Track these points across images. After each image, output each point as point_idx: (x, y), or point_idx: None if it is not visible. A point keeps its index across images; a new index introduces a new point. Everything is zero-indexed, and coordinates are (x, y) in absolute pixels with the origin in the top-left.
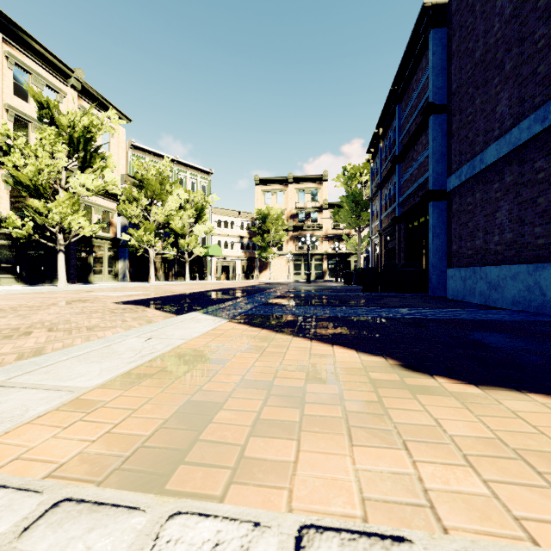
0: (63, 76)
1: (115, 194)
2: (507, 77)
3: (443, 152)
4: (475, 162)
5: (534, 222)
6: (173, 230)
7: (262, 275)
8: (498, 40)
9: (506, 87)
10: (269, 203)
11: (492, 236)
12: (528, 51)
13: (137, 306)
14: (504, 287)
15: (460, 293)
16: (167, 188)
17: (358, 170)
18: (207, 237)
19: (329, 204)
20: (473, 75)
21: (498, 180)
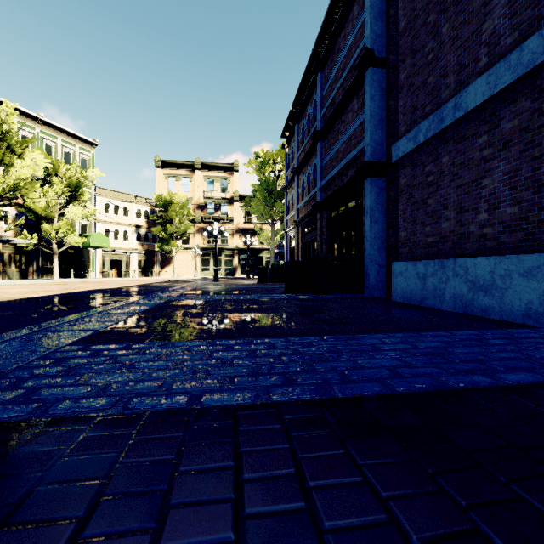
0: None
1: None
2: None
3: (382, 117)
4: (445, 111)
5: None
6: (32, 210)
7: (164, 272)
8: None
9: None
10: (173, 190)
11: (473, 214)
12: None
13: None
14: (507, 289)
15: (415, 294)
16: (12, 147)
17: (272, 156)
18: (90, 223)
19: (240, 196)
20: None
21: (486, 131)
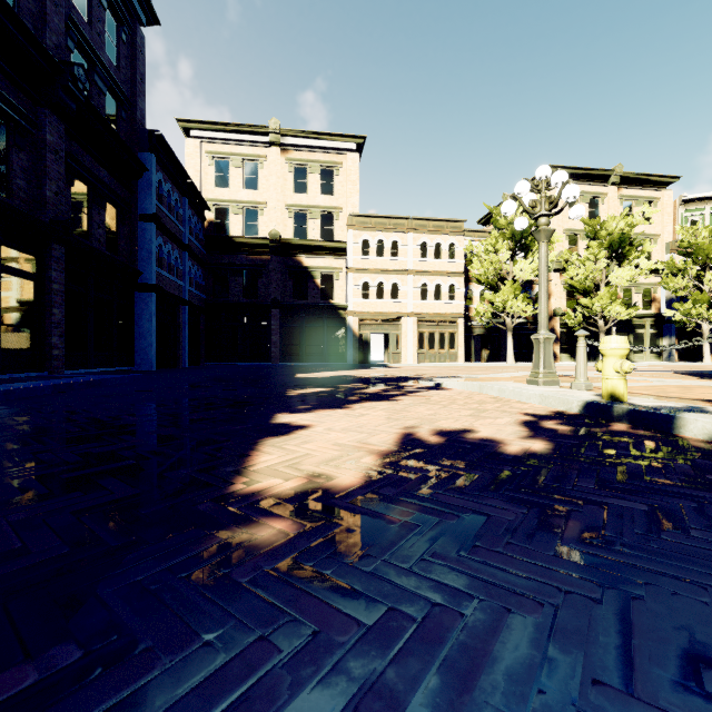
0: (604, 180)
1: (657, 269)
2: None
3: None
4: None
5: None
6: None
7: None
8: None
9: None
10: None
11: None
12: None
13: None
14: None
15: None
16: None
17: None
18: None
19: None
20: None
21: None
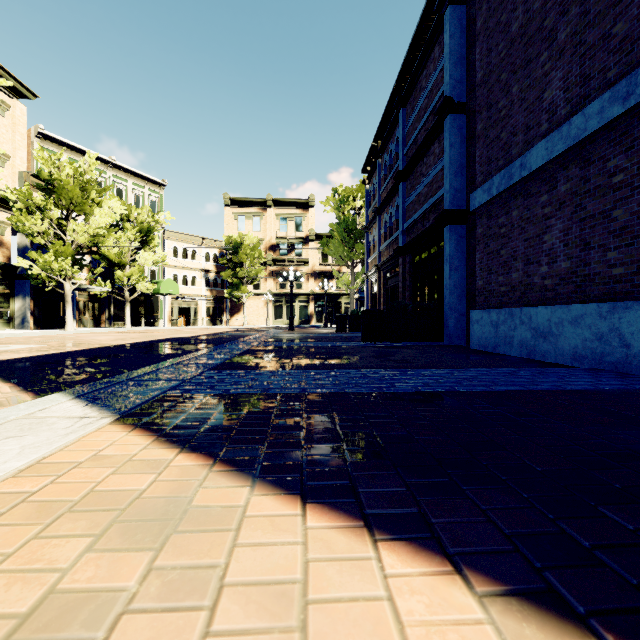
0: None
1: (6, 198)
2: (561, 49)
3: (463, 163)
4: (513, 168)
5: (606, 244)
6: (106, 257)
7: (233, 320)
8: (548, 2)
9: (560, 63)
10: (243, 230)
11: (537, 266)
12: (596, 7)
13: None
14: (560, 336)
15: (489, 342)
16: (93, 196)
17: (351, 192)
18: (159, 269)
19: (316, 235)
20: (509, 55)
21: (546, 190)
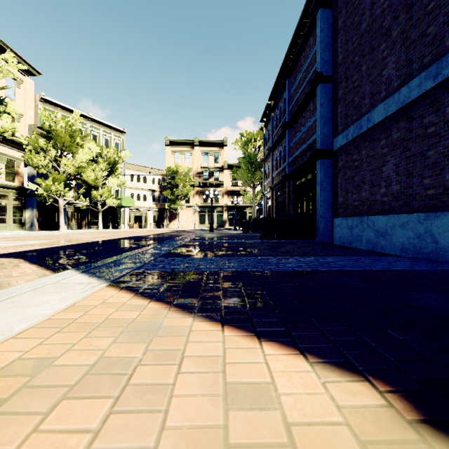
0: None
1: (21, 143)
2: (394, 42)
3: (329, 117)
4: (362, 122)
5: (423, 174)
6: (86, 182)
7: (171, 224)
8: (385, 10)
9: (393, 51)
10: (178, 162)
11: (378, 188)
12: (416, 15)
13: (13, 260)
14: (393, 235)
15: (347, 239)
16: (77, 140)
17: (253, 136)
18: (121, 189)
19: (228, 165)
20: (360, 45)
21: (384, 137)
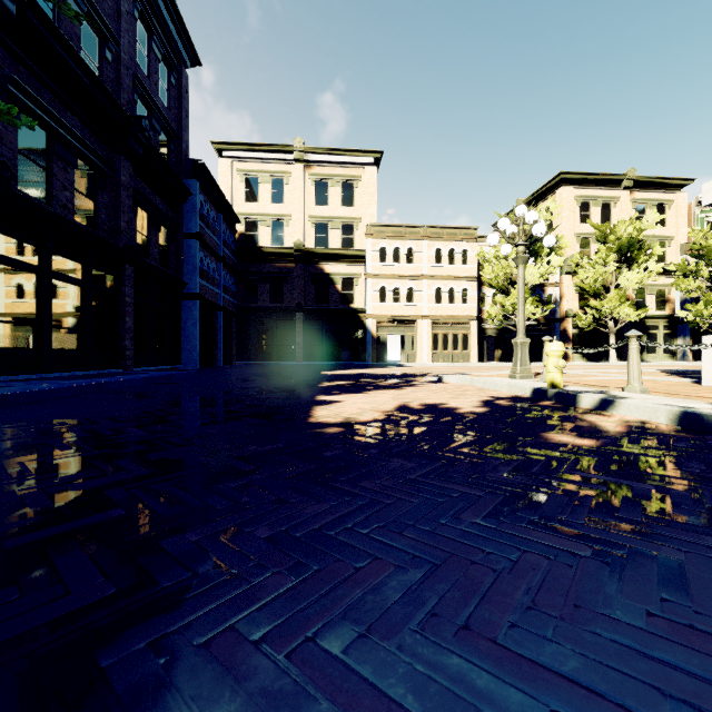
0: (616, 184)
1: (670, 270)
2: None
3: None
4: None
5: None
6: None
7: None
8: None
9: None
10: None
11: None
12: None
13: None
14: None
15: None
16: None
17: None
18: None
19: None
20: None
21: None
